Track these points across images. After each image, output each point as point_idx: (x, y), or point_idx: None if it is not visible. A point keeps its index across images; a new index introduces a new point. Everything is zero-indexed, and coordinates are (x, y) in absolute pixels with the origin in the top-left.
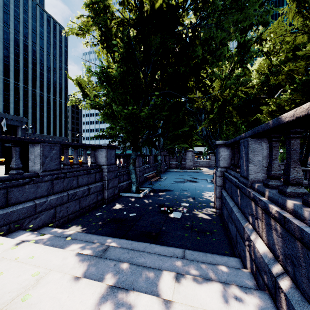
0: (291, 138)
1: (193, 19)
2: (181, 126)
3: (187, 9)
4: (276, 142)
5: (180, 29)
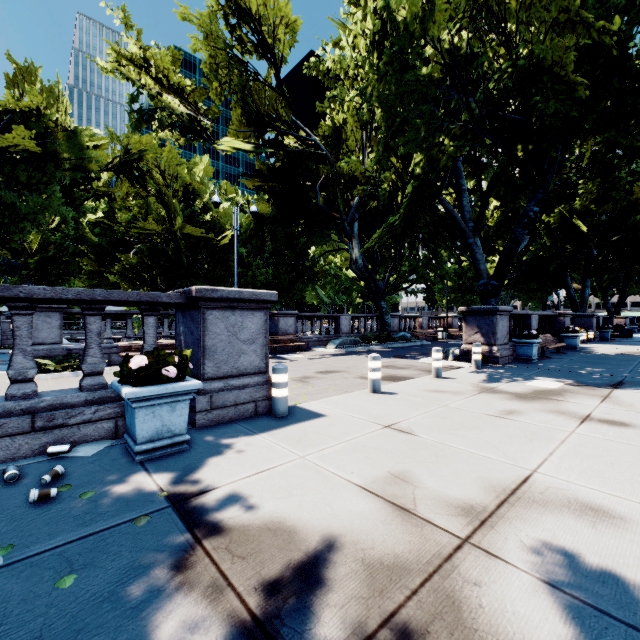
0: None
1: None
2: None
3: None
4: None
5: None
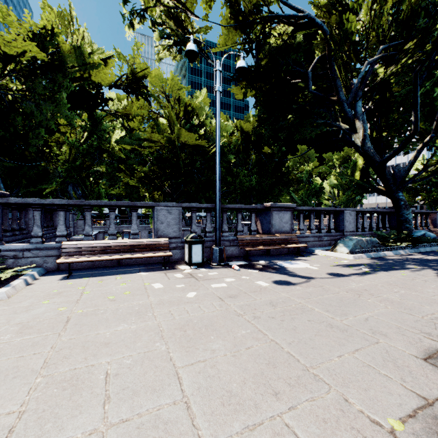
0: (12, 210)
1: (19, 85)
2: (43, 182)
3: (9, 74)
4: (21, 211)
5: (3, 88)
